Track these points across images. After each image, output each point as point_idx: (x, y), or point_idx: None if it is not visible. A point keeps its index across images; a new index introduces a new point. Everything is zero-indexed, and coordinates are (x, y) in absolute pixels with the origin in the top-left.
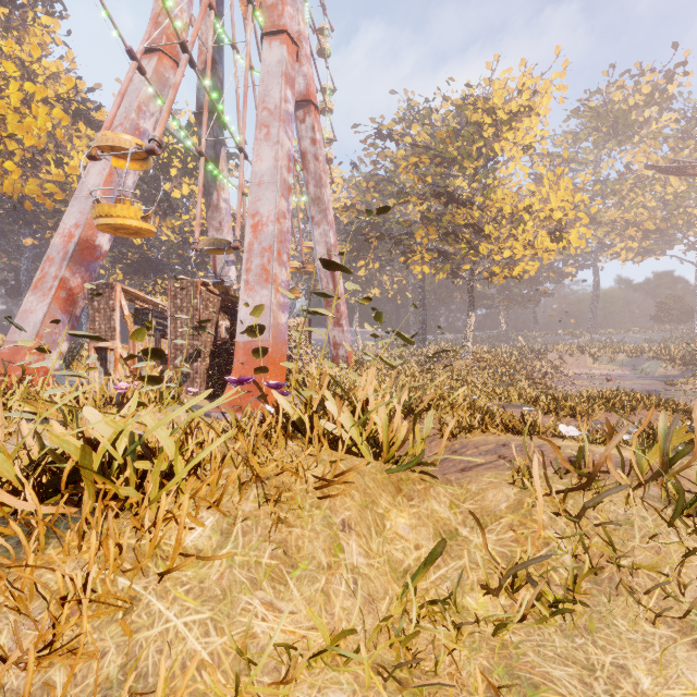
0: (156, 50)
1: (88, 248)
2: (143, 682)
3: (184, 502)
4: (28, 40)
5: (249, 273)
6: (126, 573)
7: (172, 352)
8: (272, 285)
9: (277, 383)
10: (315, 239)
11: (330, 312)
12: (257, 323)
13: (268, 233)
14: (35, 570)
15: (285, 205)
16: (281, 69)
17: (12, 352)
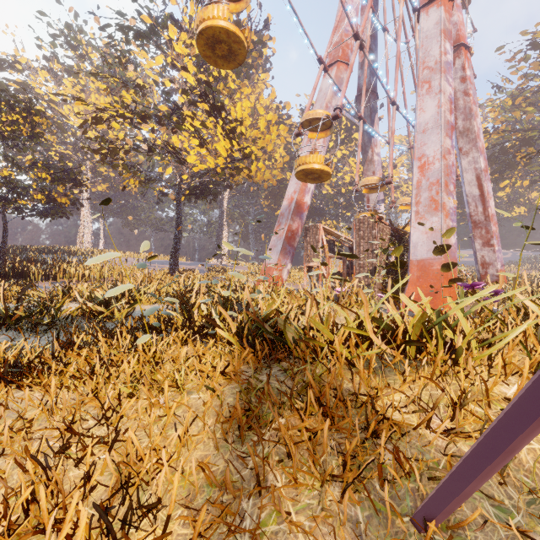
0: (335, 62)
1: (300, 205)
2: (535, 476)
3: (525, 363)
4: (255, 92)
5: (419, 205)
6: (472, 402)
7: (357, 269)
8: (441, 212)
9: (495, 290)
10: (462, 167)
11: (478, 233)
12: (444, 243)
13: (434, 170)
14: (405, 384)
15: (449, 142)
16: (439, 28)
17: (267, 269)
